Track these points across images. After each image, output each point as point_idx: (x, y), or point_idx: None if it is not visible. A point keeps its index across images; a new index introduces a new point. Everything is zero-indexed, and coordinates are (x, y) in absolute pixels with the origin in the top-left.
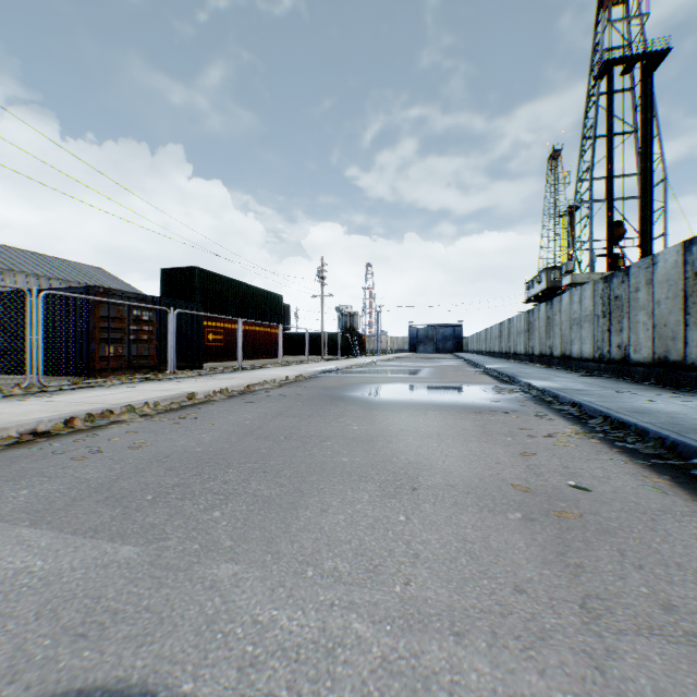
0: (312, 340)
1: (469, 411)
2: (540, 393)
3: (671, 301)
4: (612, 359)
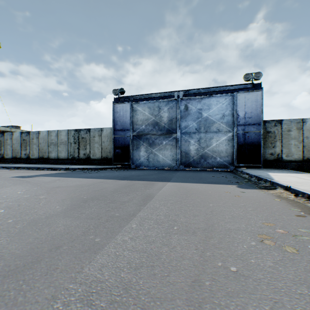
0: None
1: None
2: None
3: (18, 144)
4: None
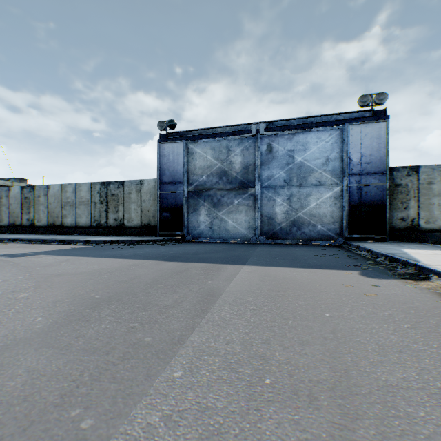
0: None
1: None
2: None
3: (18, 204)
4: None
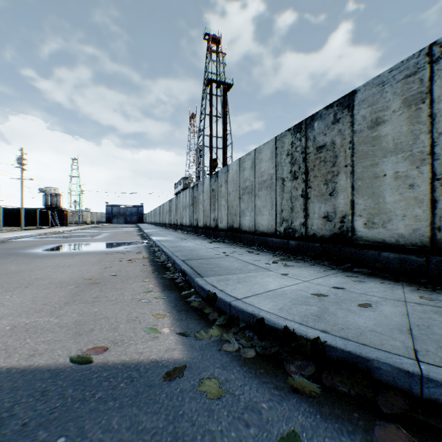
0: (13, 214)
1: (104, 253)
2: (153, 243)
3: (208, 200)
4: (194, 226)
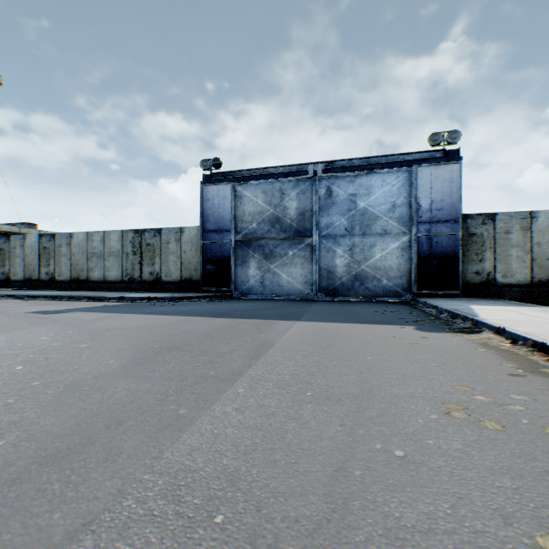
0: None
1: None
2: None
3: (35, 256)
4: (0, 280)
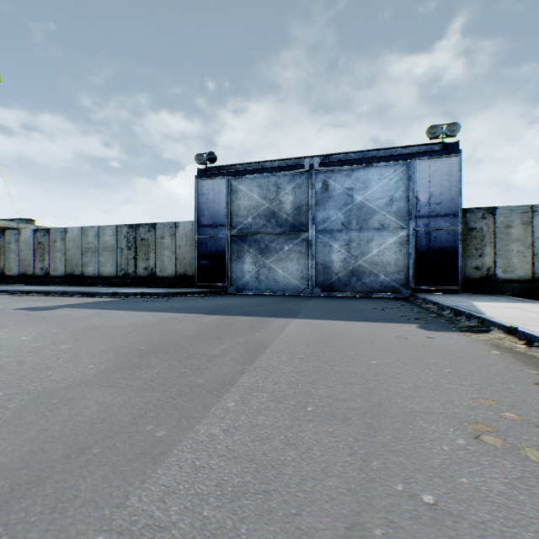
0: None
1: None
2: None
3: (30, 251)
4: None
